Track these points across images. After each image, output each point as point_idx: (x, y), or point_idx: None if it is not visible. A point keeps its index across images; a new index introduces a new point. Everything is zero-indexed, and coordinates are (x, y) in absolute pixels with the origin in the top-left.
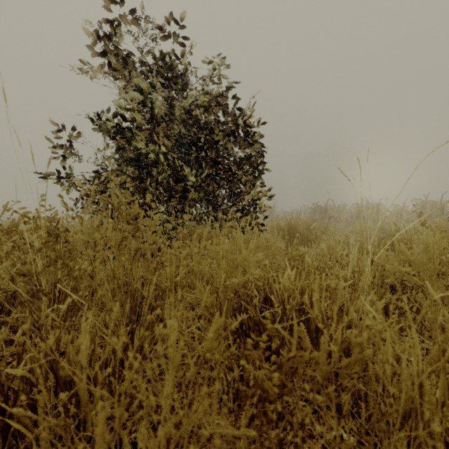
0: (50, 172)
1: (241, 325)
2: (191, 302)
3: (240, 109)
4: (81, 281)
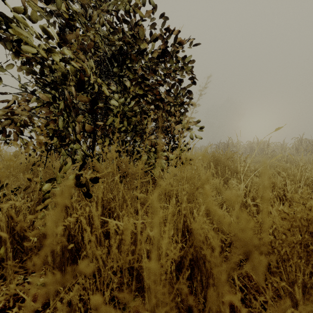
0: None
1: None
2: None
3: (170, 31)
4: None
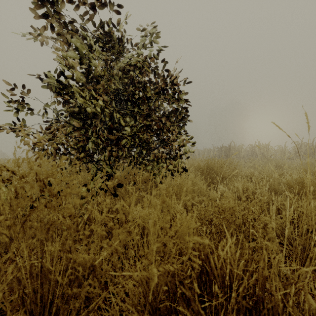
0: (6, 123)
1: (176, 309)
2: (115, 292)
3: (169, 70)
4: (0, 246)
